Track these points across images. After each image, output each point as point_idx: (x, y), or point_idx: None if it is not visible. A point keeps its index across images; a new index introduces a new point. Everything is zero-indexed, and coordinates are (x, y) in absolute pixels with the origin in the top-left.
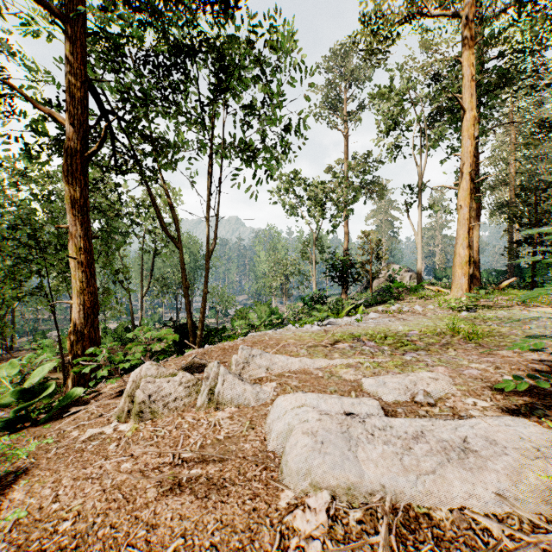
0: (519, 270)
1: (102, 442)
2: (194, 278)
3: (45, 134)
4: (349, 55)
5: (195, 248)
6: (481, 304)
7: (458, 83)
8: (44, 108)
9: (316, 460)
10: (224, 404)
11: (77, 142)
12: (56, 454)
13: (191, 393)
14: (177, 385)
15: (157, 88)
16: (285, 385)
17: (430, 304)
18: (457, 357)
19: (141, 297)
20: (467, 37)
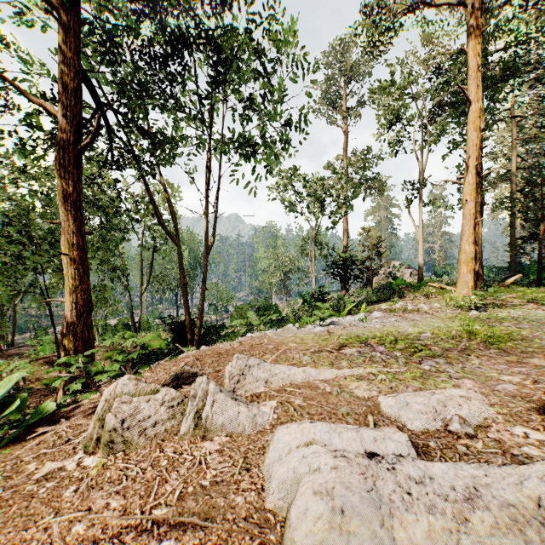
0: (521, 266)
1: (58, 483)
2: (194, 274)
3: (40, 129)
4: (349, 51)
5: (195, 245)
6: (489, 303)
7: (461, 76)
8: (35, 99)
9: (336, 544)
10: (213, 431)
11: (69, 134)
12: (0, 499)
13: (176, 413)
14: (158, 404)
15: (153, 80)
16: (288, 404)
17: (436, 302)
18: (483, 367)
19: (141, 294)
20: (473, 26)
